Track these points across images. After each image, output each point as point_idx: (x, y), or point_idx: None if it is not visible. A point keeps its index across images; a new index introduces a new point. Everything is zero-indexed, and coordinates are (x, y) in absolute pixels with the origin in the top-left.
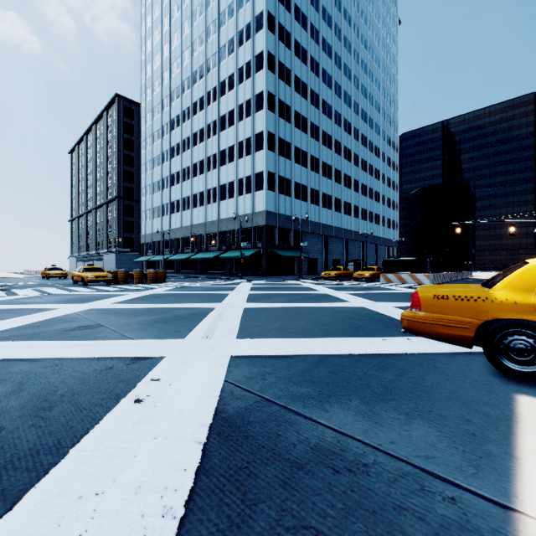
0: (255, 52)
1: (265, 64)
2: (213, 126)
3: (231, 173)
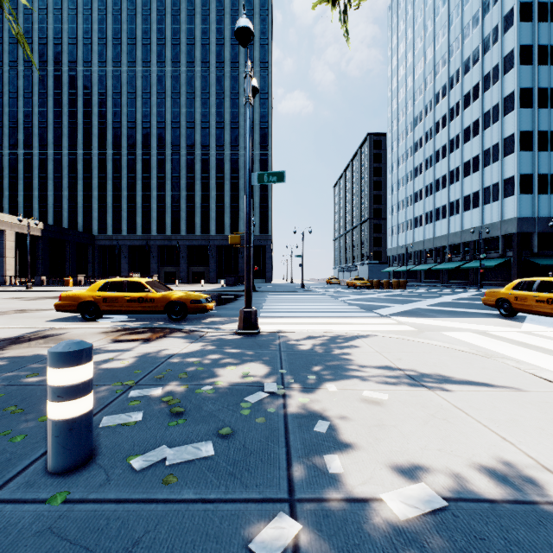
0: (504, 53)
1: (515, 63)
2: (456, 140)
3: (475, 183)
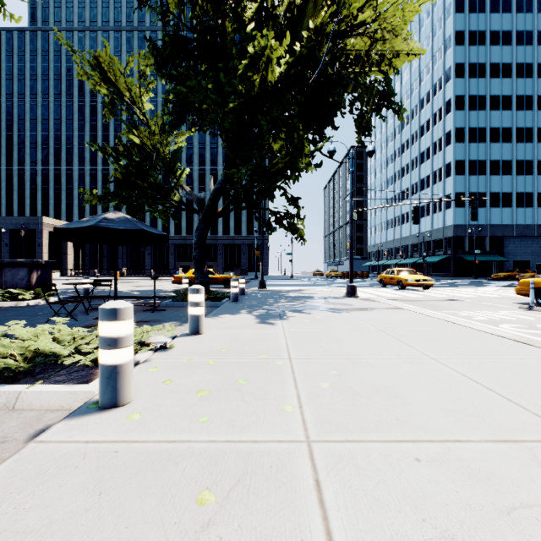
0: (445, 99)
1: (452, 109)
2: (416, 161)
3: (428, 196)
